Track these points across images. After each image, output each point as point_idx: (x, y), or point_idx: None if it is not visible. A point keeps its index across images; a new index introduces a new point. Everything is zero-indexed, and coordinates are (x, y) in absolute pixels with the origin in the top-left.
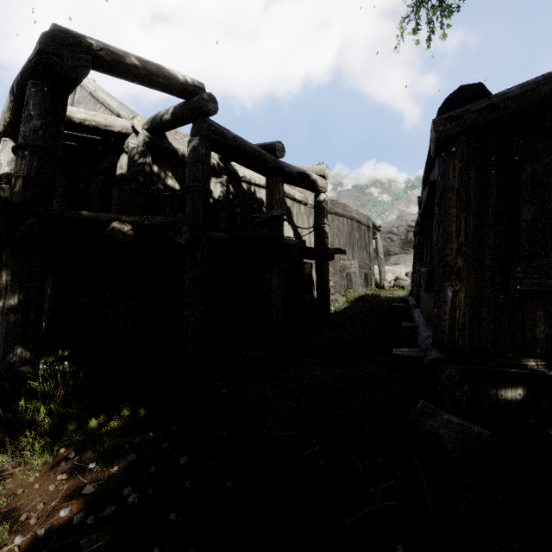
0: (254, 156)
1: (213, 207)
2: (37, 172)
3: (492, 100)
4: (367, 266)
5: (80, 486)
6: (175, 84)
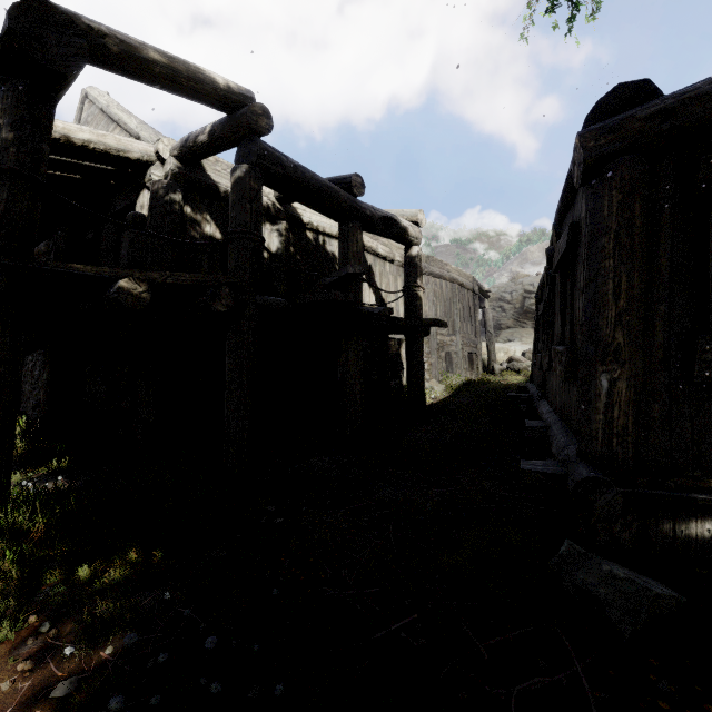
0: (322, 193)
1: (268, 263)
2: (7, 207)
3: (668, 102)
4: (472, 343)
5: (51, 682)
6: (213, 90)
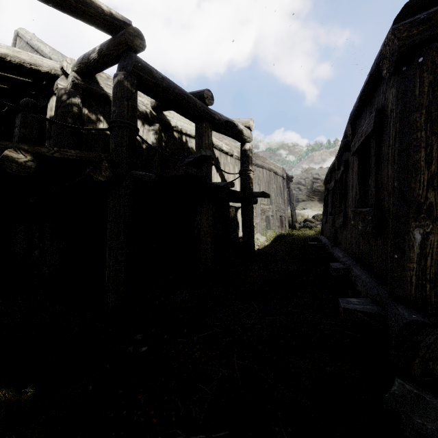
0: (183, 99)
1: (146, 153)
2: None
3: None
4: (282, 210)
5: None
6: (98, 13)
